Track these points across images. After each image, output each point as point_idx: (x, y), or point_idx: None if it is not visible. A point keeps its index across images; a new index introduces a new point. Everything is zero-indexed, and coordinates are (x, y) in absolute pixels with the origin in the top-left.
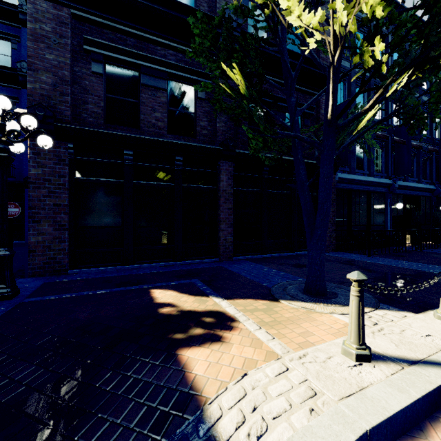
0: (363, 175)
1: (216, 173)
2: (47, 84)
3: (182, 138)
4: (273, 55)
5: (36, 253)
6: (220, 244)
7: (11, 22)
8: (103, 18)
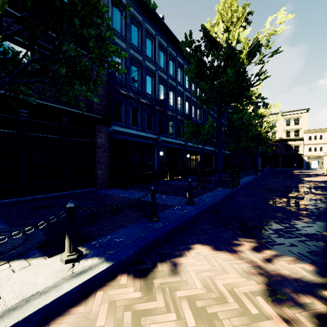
0: (138, 130)
1: None
2: None
3: None
4: None
5: None
6: None
7: None
8: None
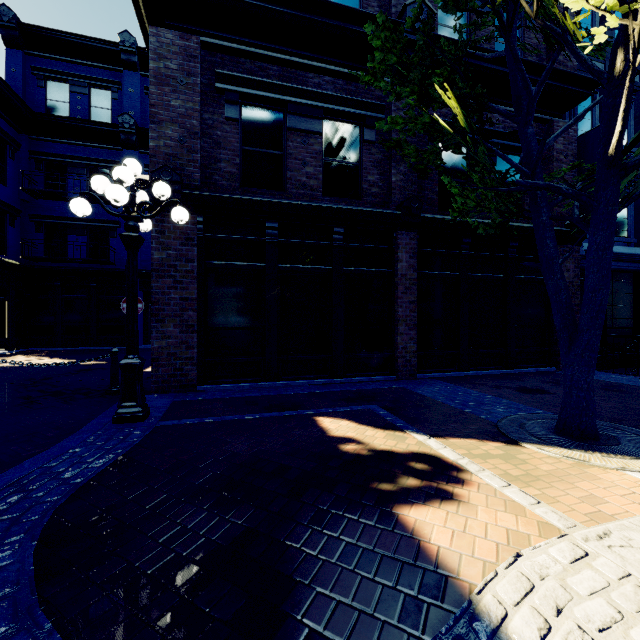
0: (627, 245)
1: (391, 250)
2: (172, 139)
3: (343, 200)
4: (478, 66)
5: (160, 362)
6: (397, 355)
7: (111, 65)
8: (239, 44)
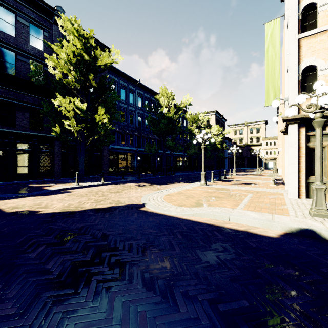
0: (124, 146)
1: (53, 145)
2: None
3: (37, 131)
4: None
5: None
6: (55, 173)
7: None
8: None
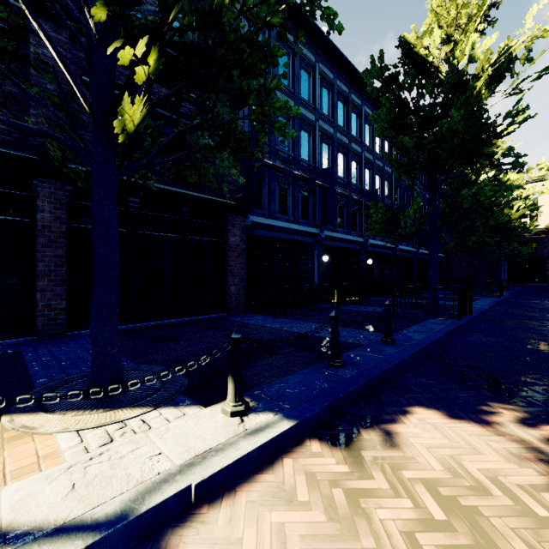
0: (287, 221)
1: (32, 198)
2: None
3: None
4: None
5: None
6: (36, 314)
7: None
8: None
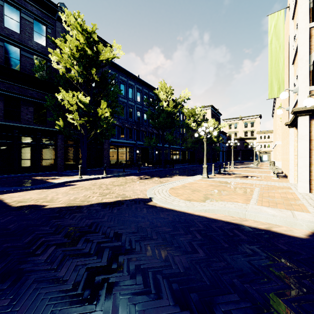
0: (124, 139)
1: (56, 139)
2: None
3: (40, 125)
4: None
5: None
6: (58, 166)
7: None
8: (3, 78)
